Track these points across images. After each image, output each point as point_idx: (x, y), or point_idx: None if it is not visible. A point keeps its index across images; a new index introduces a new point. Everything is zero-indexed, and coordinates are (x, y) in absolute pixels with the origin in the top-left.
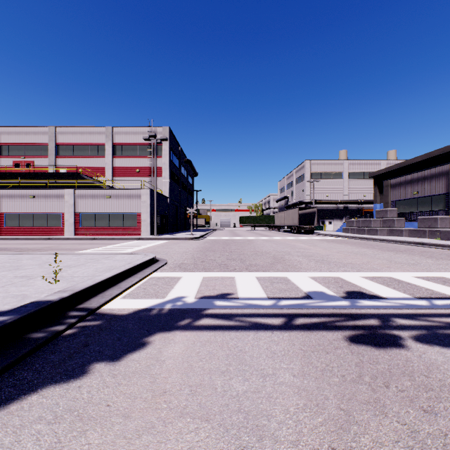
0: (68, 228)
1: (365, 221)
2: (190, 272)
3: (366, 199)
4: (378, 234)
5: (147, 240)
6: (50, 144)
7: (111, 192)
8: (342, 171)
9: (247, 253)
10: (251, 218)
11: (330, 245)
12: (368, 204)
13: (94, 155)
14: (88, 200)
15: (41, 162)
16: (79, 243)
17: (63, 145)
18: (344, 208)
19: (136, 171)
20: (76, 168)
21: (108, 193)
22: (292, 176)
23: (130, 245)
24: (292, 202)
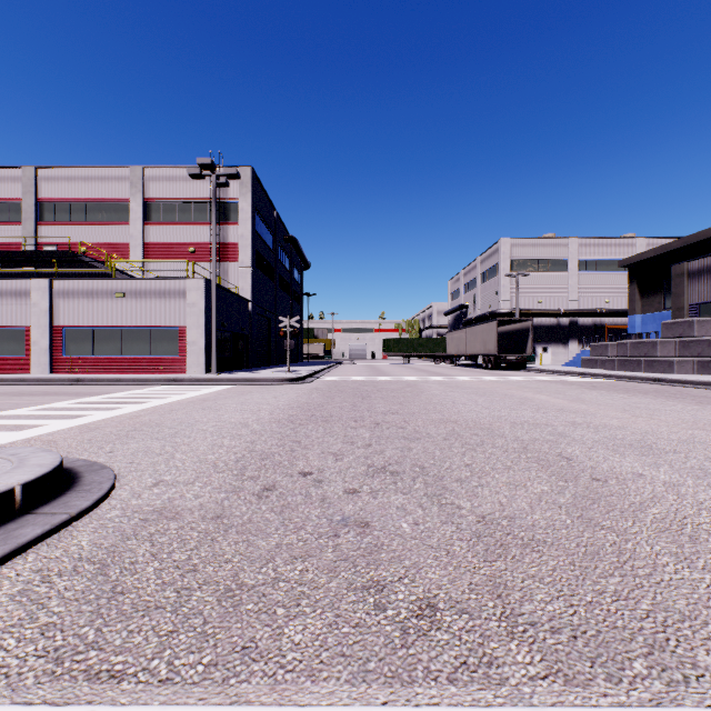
0: (38, 359)
1: (642, 344)
2: (66, 705)
3: (610, 308)
4: (675, 371)
5: (189, 385)
6: (25, 200)
7: (126, 285)
8: (566, 257)
9: (426, 431)
10: (403, 342)
11: (616, 399)
12: (613, 316)
13: (109, 221)
14: (80, 301)
15: (9, 235)
16: (20, 392)
17: (51, 201)
18: (570, 324)
19: (188, 252)
20: (69, 242)
21: (120, 286)
22: (475, 270)
23: (126, 399)
24: (474, 314)
